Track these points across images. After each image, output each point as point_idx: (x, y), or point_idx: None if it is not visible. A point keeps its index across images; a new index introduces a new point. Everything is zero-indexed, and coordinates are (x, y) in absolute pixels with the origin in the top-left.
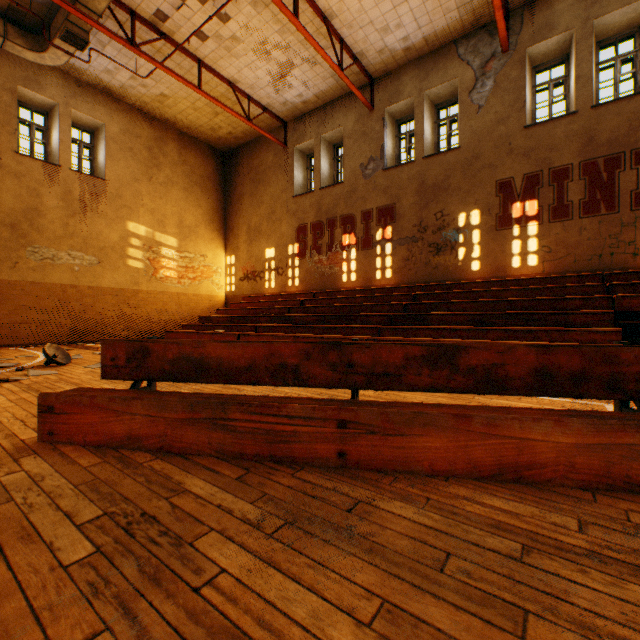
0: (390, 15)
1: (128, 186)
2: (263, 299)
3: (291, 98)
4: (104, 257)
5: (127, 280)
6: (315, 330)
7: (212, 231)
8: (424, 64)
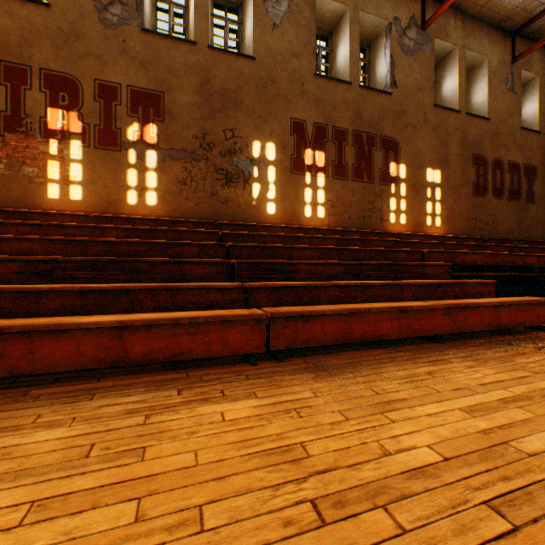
0: None
1: None
2: None
3: None
4: None
5: None
6: (47, 301)
7: None
8: None
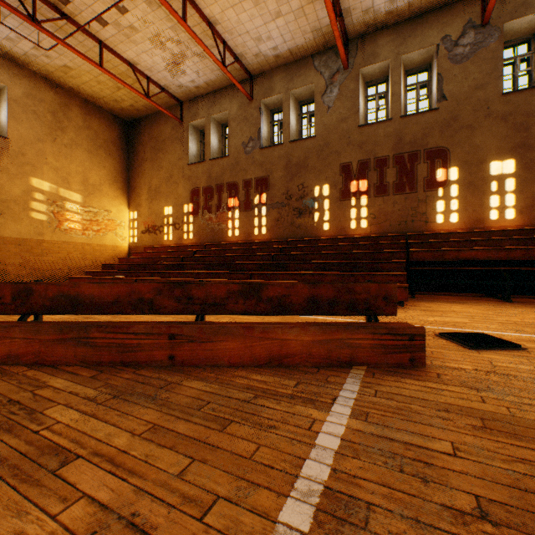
0: (262, 29)
1: (31, 145)
2: (162, 249)
3: (185, 82)
4: (6, 209)
5: (30, 231)
6: (201, 275)
7: (116, 189)
8: (290, 69)
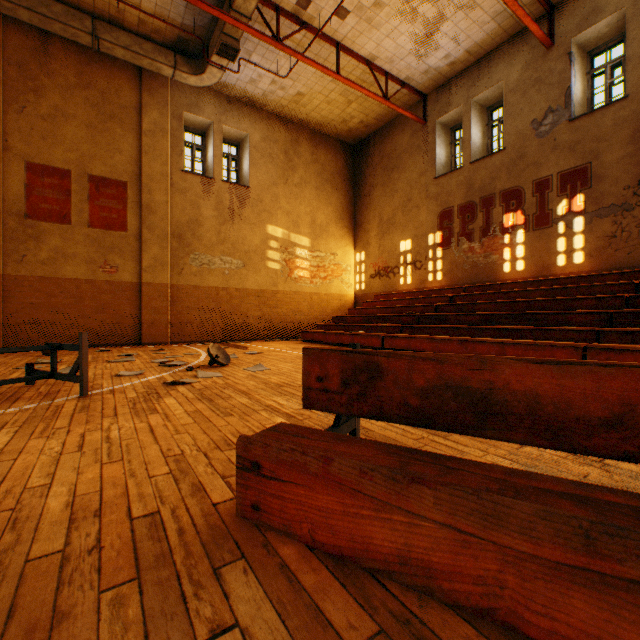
0: None
1: (267, 191)
2: (398, 297)
3: (435, 63)
4: (248, 260)
5: (266, 281)
6: (484, 332)
7: (341, 228)
8: None
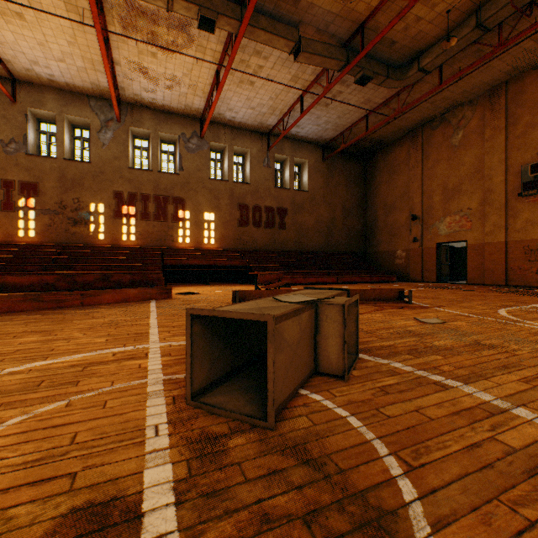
0: (42, 59)
1: None
2: None
3: None
4: None
5: None
6: None
7: None
8: (65, 96)
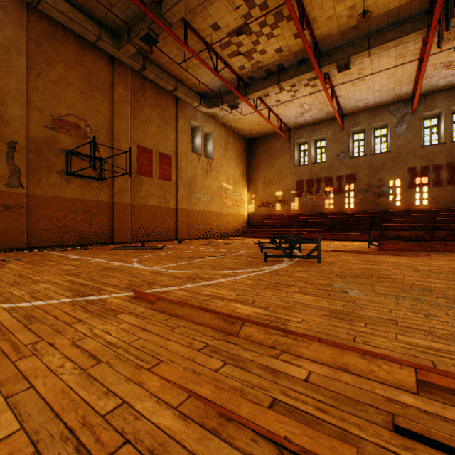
0: (364, 97)
1: (219, 161)
2: (277, 217)
3: (300, 120)
4: (212, 197)
5: (218, 208)
6: (335, 231)
7: (243, 181)
8: (371, 112)
